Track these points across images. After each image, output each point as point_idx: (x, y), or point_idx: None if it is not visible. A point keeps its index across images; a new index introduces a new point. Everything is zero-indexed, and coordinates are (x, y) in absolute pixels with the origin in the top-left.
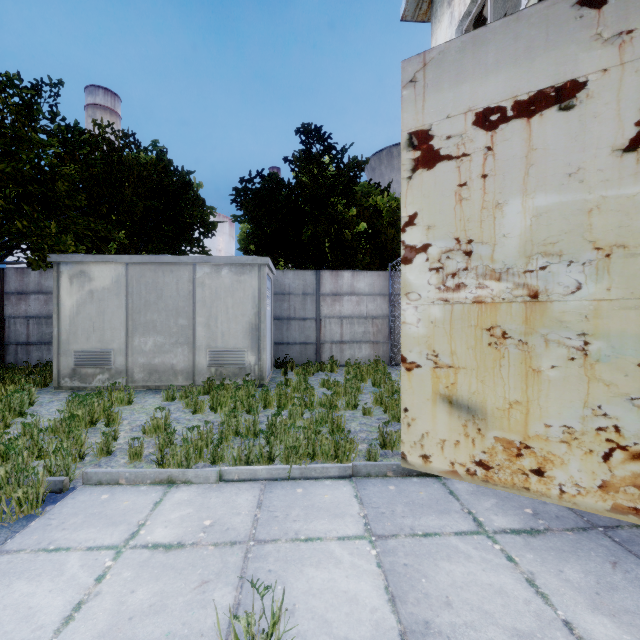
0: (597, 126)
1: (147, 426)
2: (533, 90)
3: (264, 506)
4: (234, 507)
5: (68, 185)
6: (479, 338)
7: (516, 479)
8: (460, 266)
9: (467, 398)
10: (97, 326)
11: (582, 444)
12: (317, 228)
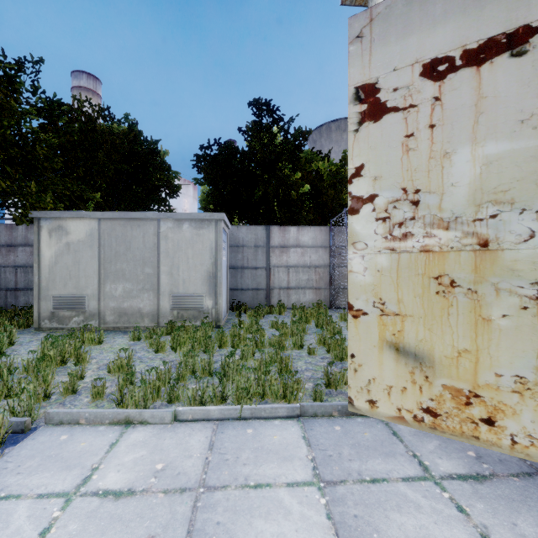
0: None
1: (111, 366)
2: (483, 38)
3: (215, 448)
4: (186, 449)
5: (47, 150)
6: (426, 286)
7: (465, 427)
8: (407, 215)
9: (414, 345)
10: (73, 274)
11: (535, 395)
12: (267, 189)
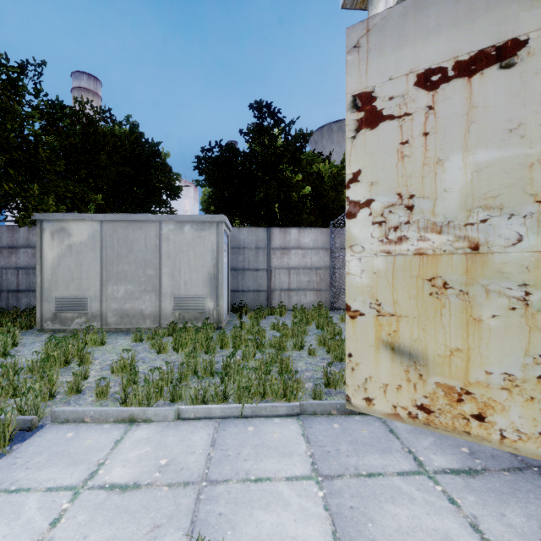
0: (538, 82)
1: (115, 366)
2: (474, 50)
3: (217, 444)
4: (189, 446)
5: (50, 152)
6: (420, 288)
7: (457, 423)
8: (402, 220)
9: (409, 345)
10: (75, 276)
11: (523, 391)
12: (268, 191)
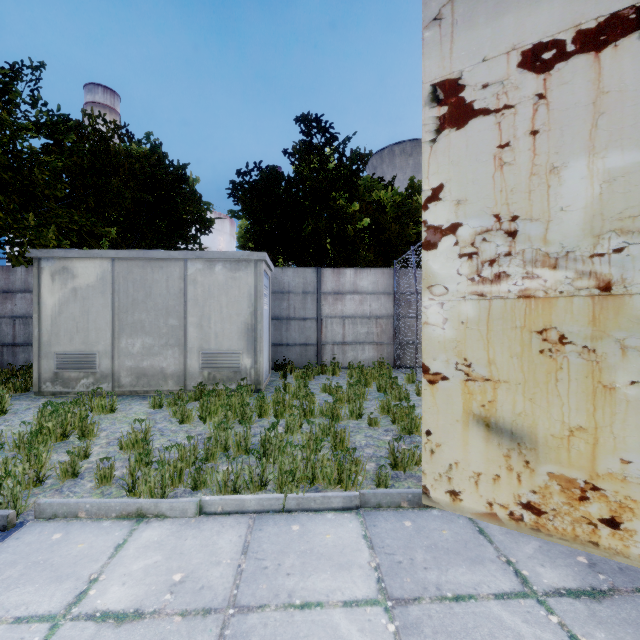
0: None
1: (123, 441)
2: (604, 14)
3: (251, 551)
4: (213, 553)
5: (49, 174)
6: (527, 343)
7: (579, 530)
8: (501, 250)
9: (510, 421)
10: (81, 326)
11: None
12: (318, 223)
